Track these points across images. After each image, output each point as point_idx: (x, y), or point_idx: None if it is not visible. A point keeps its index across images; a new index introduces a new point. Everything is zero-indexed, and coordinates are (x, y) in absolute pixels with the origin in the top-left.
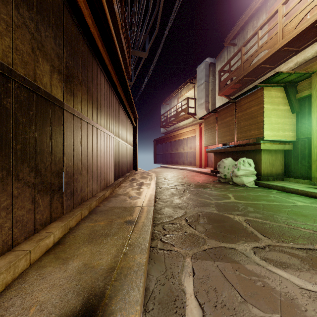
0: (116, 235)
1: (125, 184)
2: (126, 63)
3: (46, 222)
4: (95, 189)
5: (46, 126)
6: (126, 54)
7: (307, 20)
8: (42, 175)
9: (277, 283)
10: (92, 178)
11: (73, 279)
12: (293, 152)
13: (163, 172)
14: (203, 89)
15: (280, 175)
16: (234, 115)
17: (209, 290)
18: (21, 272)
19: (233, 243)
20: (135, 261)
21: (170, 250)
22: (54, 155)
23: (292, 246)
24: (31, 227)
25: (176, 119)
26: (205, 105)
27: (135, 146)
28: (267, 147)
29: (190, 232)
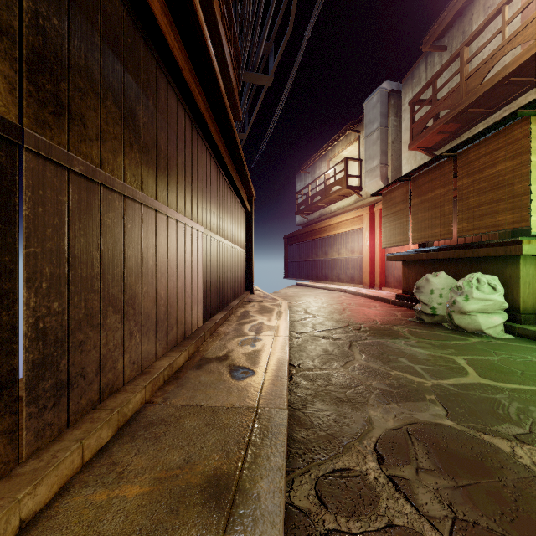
0: None
1: (225, 329)
2: (231, 89)
3: None
4: (150, 353)
5: None
6: (230, 70)
7: None
8: None
9: None
10: (140, 329)
11: None
12: None
13: (301, 295)
14: (376, 141)
15: None
16: (451, 183)
17: None
18: None
19: None
20: None
21: None
22: None
23: None
24: None
25: (324, 198)
26: (381, 170)
27: (251, 249)
28: None
29: (404, 522)
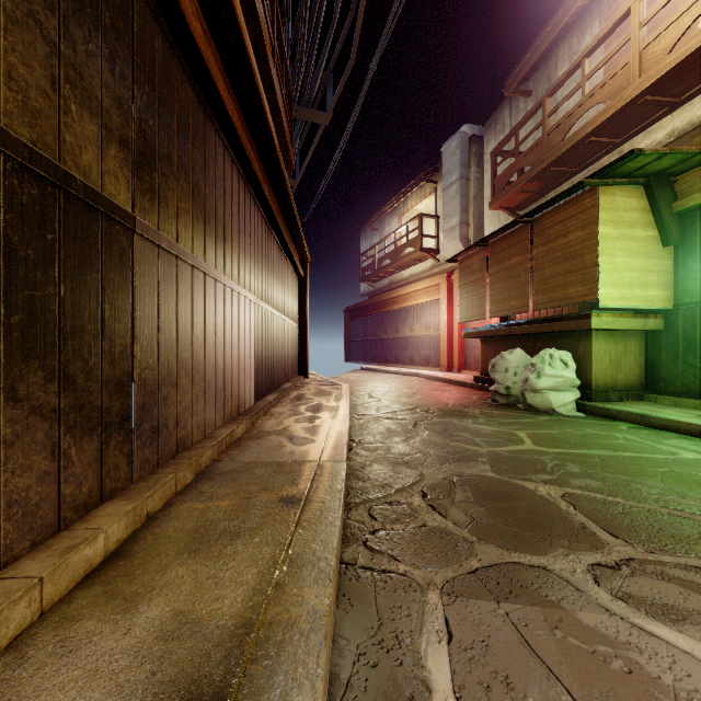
0: (258, 534)
1: (280, 410)
2: (282, 134)
3: (89, 502)
4: (211, 422)
5: (89, 269)
6: (282, 114)
7: (699, 30)
8: (78, 389)
9: (663, 664)
10: (204, 395)
11: (146, 656)
12: (666, 335)
13: (365, 380)
14: (455, 196)
15: (634, 389)
16: (527, 251)
17: (492, 684)
18: (17, 635)
19: (541, 554)
20: (304, 604)
21: (388, 572)
22: (110, 340)
23: (688, 564)
24: (50, 517)
25: (394, 262)
26: (461, 230)
27: (304, 324)
28: (605, 325)
29: (434, 524)
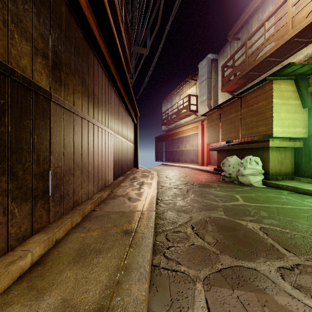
0: (110, 251)
1: (125, 184)
2: (126, 58)
3: (25, 235)
4: (91, 191)
5: (25, 118)
6: (126, 48)
7: None
8: (19, 179)
9: None
10: (87, 179)
11: None
12: (304, 149)
13: (164, 170)
14: (205, 86)
15: (289, 174)
16: (239, 111)
17: None
18: None
19: (252, 261)
20: (131, 295)
21: (175, 271)
22: (37, 154)
23: None
24: (2, 245)
25: (177, 116)
26: (207, 102)
27: (136, 144)
28: (276, 145)
29: (198, 243)
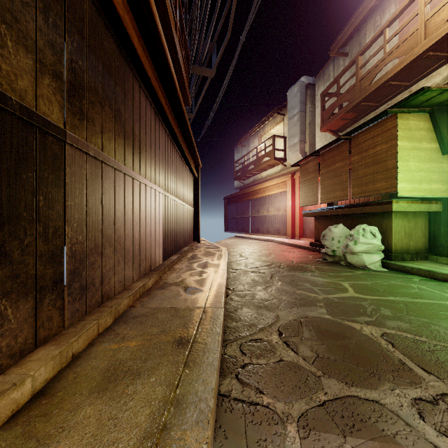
0: (154, 374)
1: (180, 266)
2: (182, 82)
3: (24, 348)
4: (129, 277)
5: (24, 170)
6: (182, 68)
7: None
8: (14, 262)
9: None
10: (124, 259)
11: None
12: (444, 215)
13: (238, 244)
14: (297, 123)
15: (421, 252)
16: (347, 158)
17: None
18: None
19: (373, 388)
20: None
21: (254, 404)
22: (44, 224)
23: None
24: None
25: (256, 167)
26: (300, 146)
27: (197, 207)
28: (402, 208)
29: (289, 359)
